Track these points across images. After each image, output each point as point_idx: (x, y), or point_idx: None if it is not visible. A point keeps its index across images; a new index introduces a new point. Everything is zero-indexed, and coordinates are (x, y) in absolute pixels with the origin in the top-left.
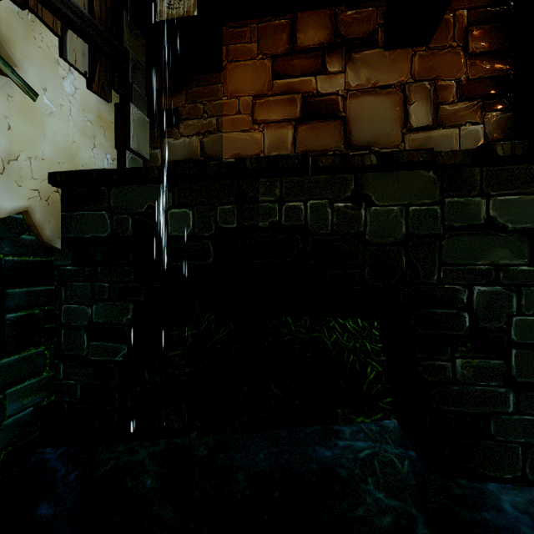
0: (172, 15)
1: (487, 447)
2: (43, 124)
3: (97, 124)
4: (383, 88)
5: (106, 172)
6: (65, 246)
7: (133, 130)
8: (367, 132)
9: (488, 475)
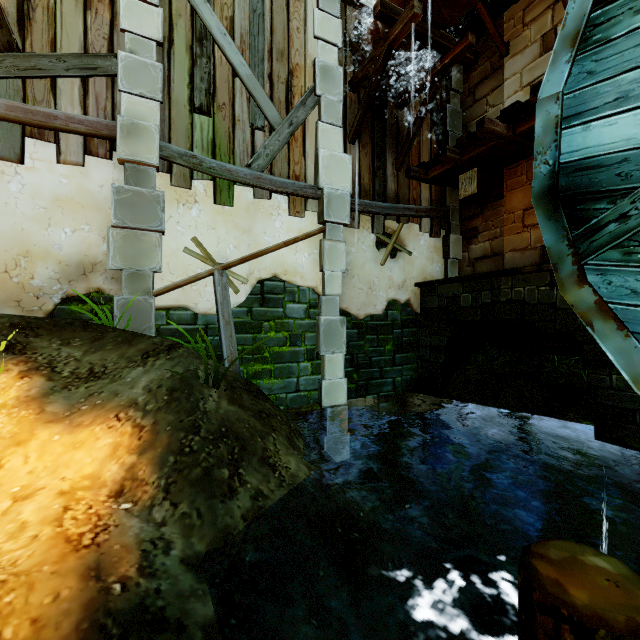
0: (465, 195)
1: (634, 430)
2: (414, 263)
3: (434, 252)
4: None
5: (435, 281)
6: (421, 312)
7: (451, 248)
8: None
9: (634, 446)
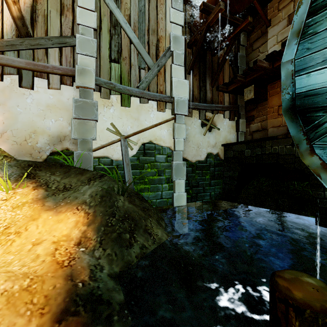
0: (247, 99)
1: None
2: (220, 134)
3: (231, 128)
4: None
5: (232, 143)
6: (224, 159)
7: (240, 126)
8: None
9: None
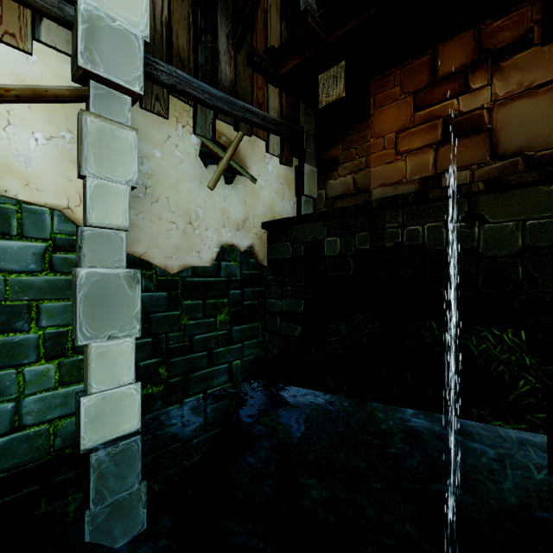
0: (328, 101)
1: None
2: (259, 195)
3: (285, 184)
4: (540, 87)
5: (289, 219)
6: (268, 264)
7: (306, 181)
8: (519, 137)
9: None
